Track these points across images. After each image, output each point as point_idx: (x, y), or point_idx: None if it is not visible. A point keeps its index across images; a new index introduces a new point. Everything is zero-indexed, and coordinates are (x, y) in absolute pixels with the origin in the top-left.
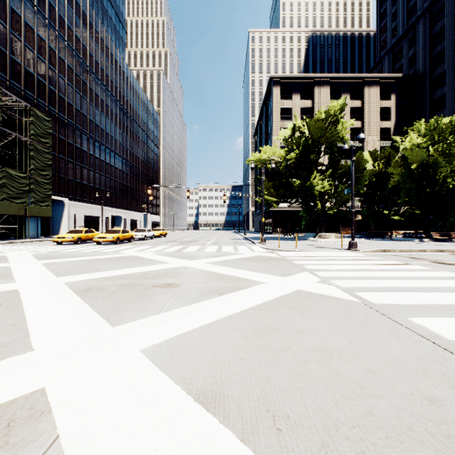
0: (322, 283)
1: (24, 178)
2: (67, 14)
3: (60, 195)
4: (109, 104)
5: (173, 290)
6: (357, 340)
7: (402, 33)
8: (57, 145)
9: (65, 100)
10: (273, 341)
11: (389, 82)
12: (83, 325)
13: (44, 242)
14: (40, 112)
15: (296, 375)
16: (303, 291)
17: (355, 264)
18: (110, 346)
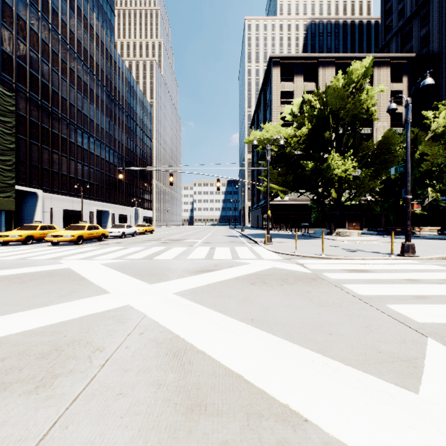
0: None
1: None
2: None
3: (32, 186)
4: (94, 89)
5: None
6: None
7: (413, 10)
8: (28, 129)
9: (38, 78)
10: None
11: (400, 63)
12: None
13: None
14: None
15: None
16: None
17: None
18: None
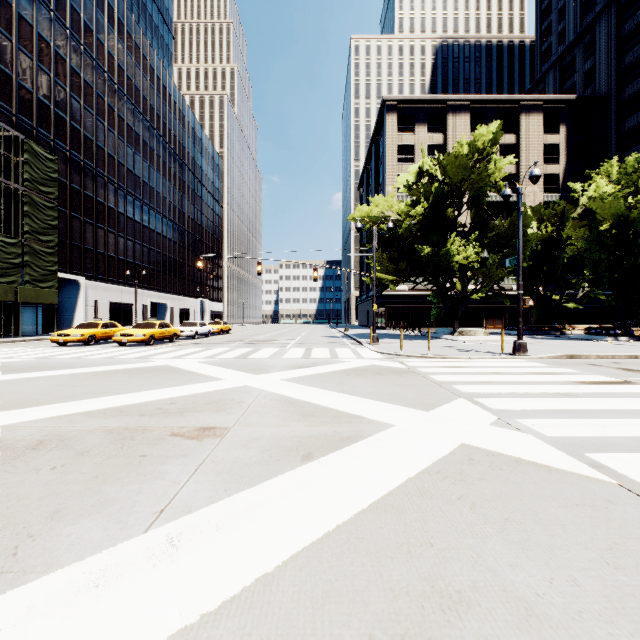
0: (503, 426)
1: (13, 246)
2: (84, 5)
3: (73, 273)
4: (148, 141)
5: (209, 445)
6: None
7: (575, 36)
8: (69, 198)
9: (80, 132)
10: None
11: (556, 108)
12: None
13: (41, 342)
14: (38, 147)
15: None
16: (475, 449)
17: (540, 381)
18: None
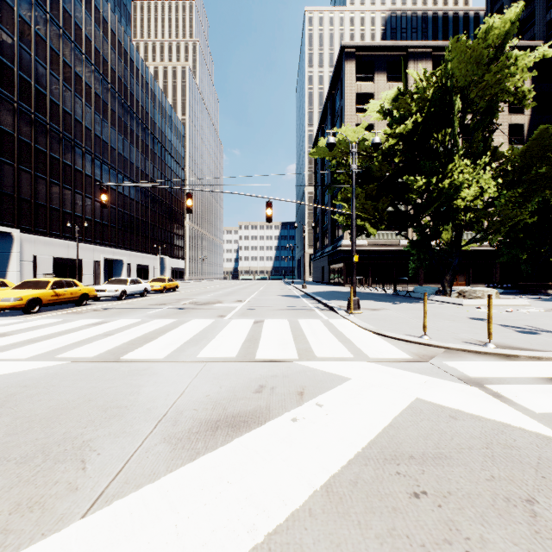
0: None
1: None
2: None
3: (4, 224)
4: (101, 94)
5: None
6: None
7: None
8: None
9: (13, 71)
10: None
11: None
12: None
13: None
14: None
15: None
16: None
17: None
18: None
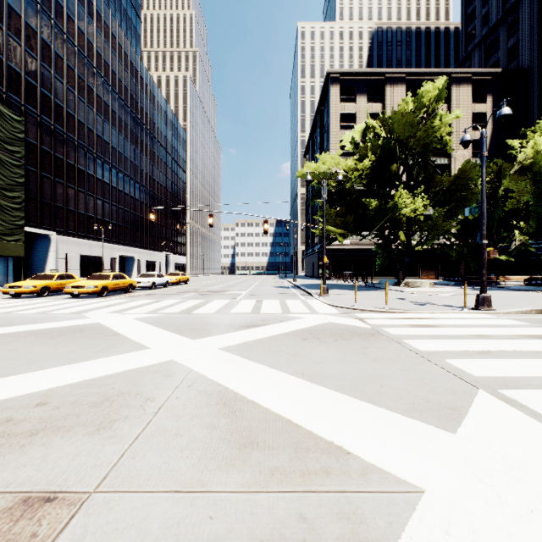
0: None
1: None
2: None
3: (44, 228)
4: (117, 111)
5: None
6: None
7: (499, 16)
8: (39, 159)
9: (51, 99)
10: None
11: (483, 80)
12: None
13: (0, 293)
14: (4, 108)
15: None
16: None
17: None
18: None
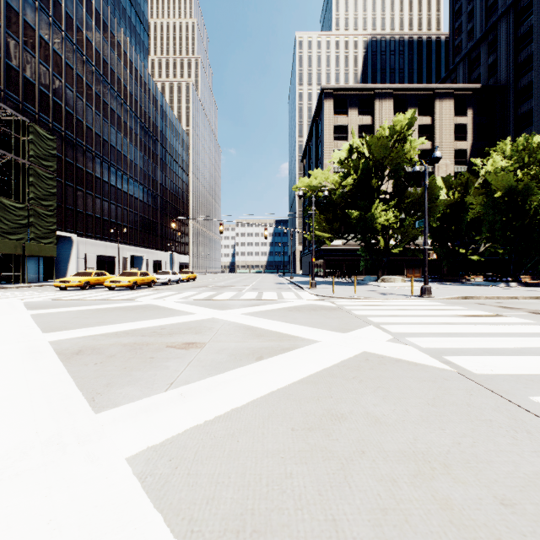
0: (395, 342)
1: (21, 209)
2: (76, 12)
3: (68, 231)
4: (128, 122)
5: (194, 352)
6: (466, 438)
7: (481, 35)
8: (64, 170)
9: (73, 116)
10: (336, 440)
11: (464, 95)
12: (52, 410)
13: (45, 288)
14: (41, 129)
15: (380, 511)
16: (371, 354)
17: (433, 315)
18: (81, 450)
